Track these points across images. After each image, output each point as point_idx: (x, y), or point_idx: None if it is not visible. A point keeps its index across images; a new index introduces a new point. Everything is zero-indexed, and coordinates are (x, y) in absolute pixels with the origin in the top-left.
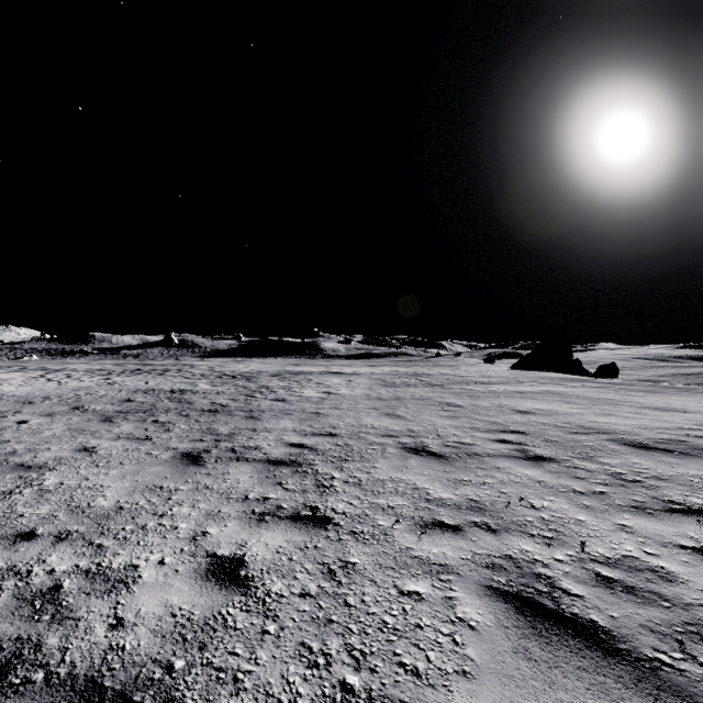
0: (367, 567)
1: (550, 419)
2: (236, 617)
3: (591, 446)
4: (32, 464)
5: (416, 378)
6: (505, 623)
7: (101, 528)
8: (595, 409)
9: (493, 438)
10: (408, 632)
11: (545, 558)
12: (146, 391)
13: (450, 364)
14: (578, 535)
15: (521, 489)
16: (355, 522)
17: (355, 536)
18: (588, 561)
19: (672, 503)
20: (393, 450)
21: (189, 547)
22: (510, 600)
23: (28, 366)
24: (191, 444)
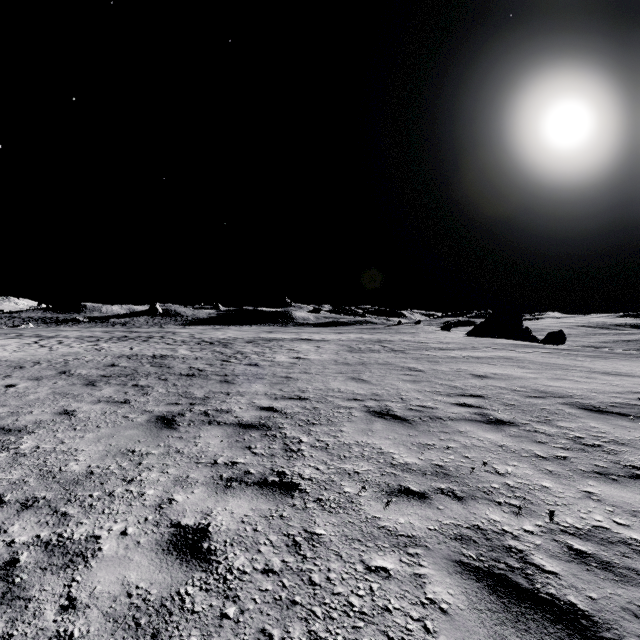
0: (333, 539)
1: (507, 383)
2: (195, 598)
3: (548, 410)
4: (12, 427)
5: (380, 344)
6: (479, 605)
7: (68, 495)
8: (548, 373)
9: (454, 402)
10: (375, 616)
11: (514, 529)
12: (130, 356)
13: (411, 331)
14: (545, 503)
15: (484, 453)
16: (321, 488)
17: (321, 504)
18: (558, 533)
19: (635, 469)
20: (359, 414)
21: (154, 516)
22: (481, 577)
23: (24, 333)
24: (167, 407)
